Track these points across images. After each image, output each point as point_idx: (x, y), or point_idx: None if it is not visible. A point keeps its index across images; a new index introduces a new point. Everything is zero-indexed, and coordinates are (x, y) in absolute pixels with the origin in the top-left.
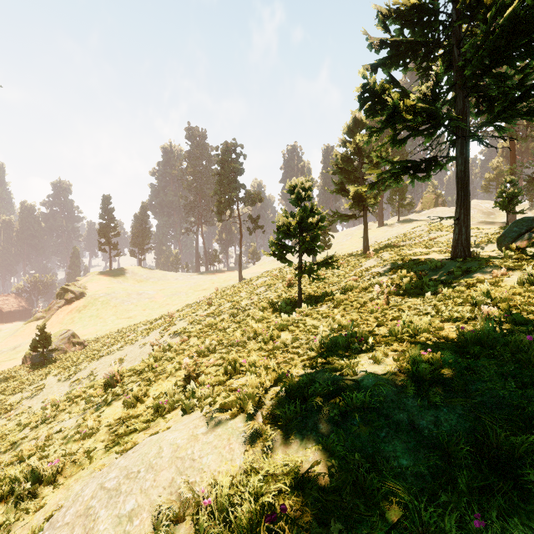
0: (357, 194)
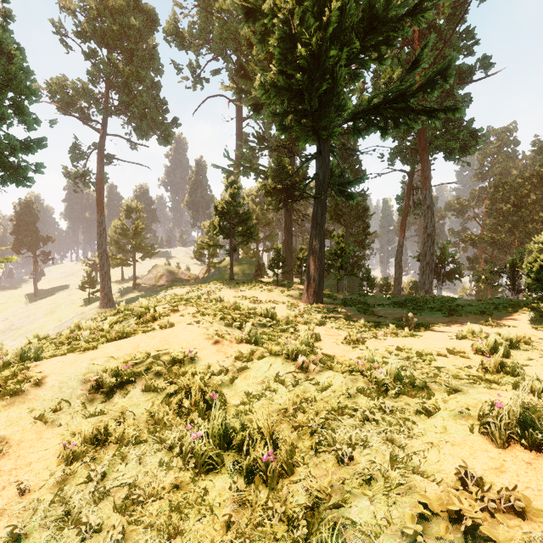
0: None
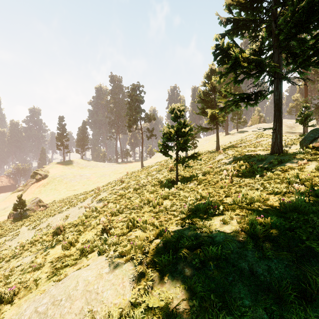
0: (212, 115)
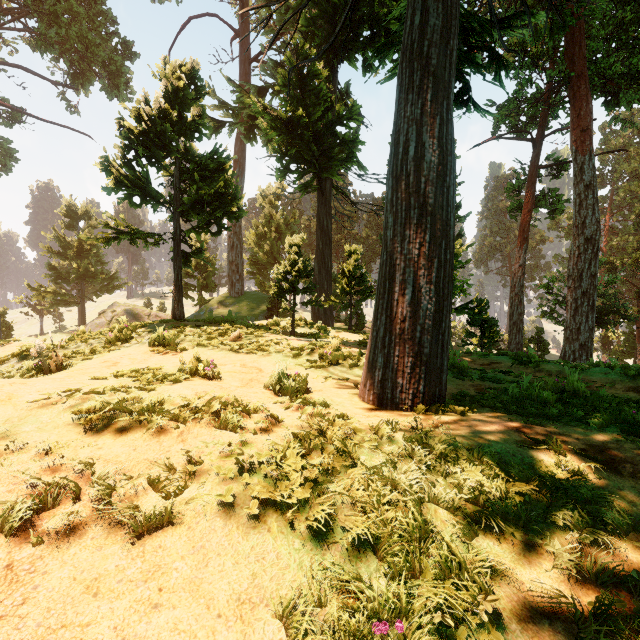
0: None
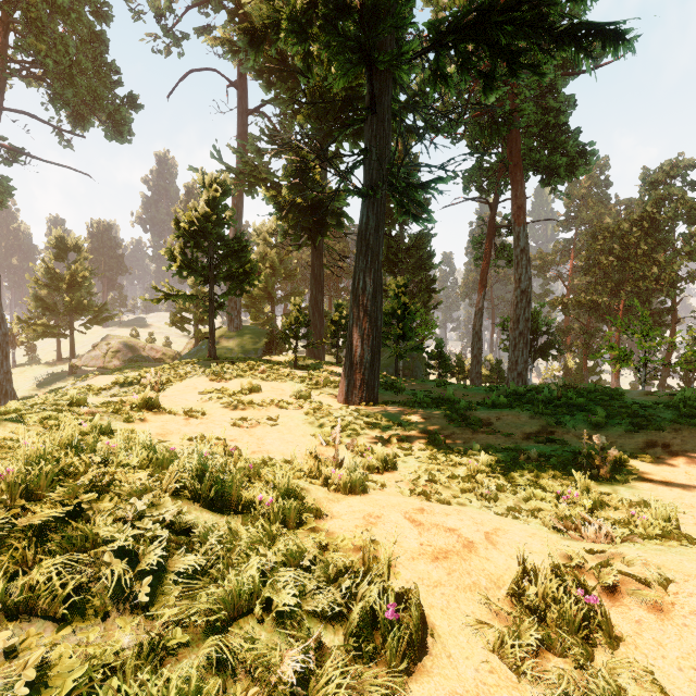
0: None
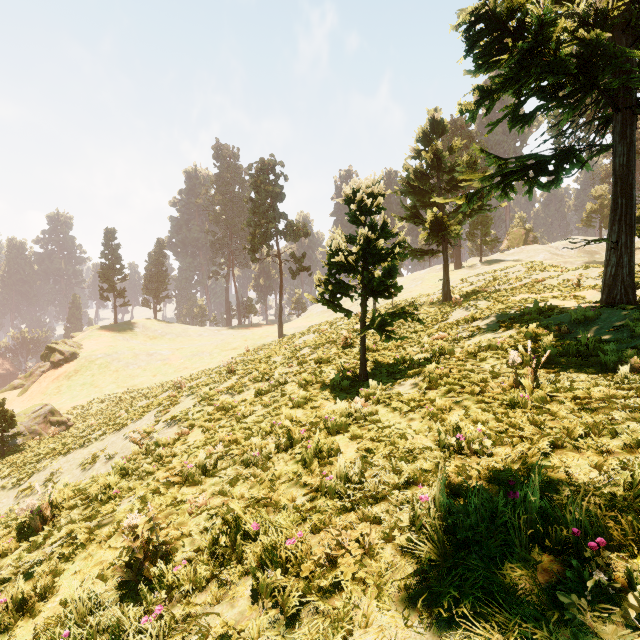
0: (437, 220)
